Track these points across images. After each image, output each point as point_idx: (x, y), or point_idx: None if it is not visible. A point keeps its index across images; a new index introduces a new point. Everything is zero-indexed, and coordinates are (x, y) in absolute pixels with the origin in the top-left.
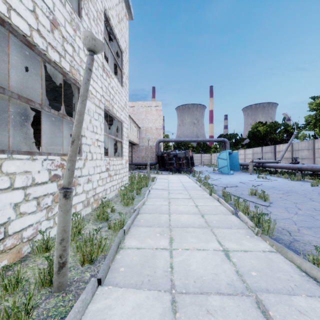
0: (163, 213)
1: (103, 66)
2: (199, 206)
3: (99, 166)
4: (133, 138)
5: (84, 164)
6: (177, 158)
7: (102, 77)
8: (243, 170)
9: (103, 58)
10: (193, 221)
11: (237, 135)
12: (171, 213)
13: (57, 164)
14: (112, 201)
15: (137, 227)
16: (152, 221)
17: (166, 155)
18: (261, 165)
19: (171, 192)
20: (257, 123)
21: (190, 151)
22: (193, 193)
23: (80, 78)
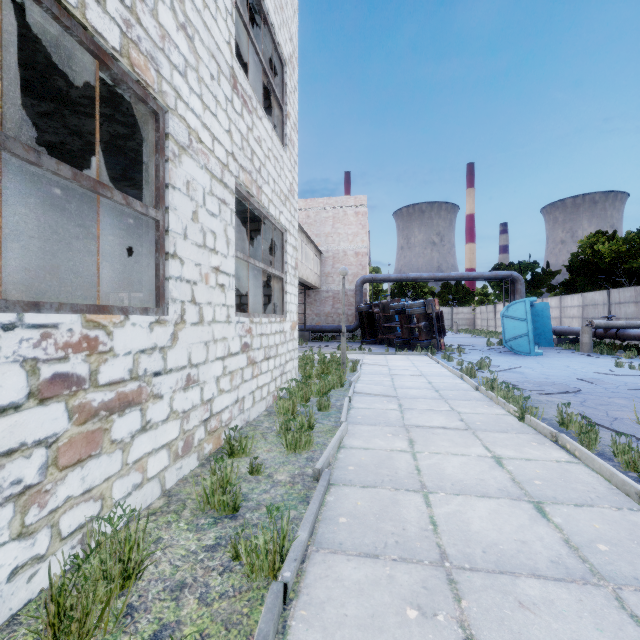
0: (405, 488)
1: (234, 77)
2: (506, 463)
3: (223, 339)
4: (307, 274)
5: (175, 337)
6: (404, 317)
7: (231, 106)
8: (564, 345)
9: (233, 56)
10: (520, 535)
11: (536, 264)
12: (430, 488)
13: (69, 339)
14: (256, 429)
15: (330, 554)
16: (375, 524)
17: (378, 311)
18: (614, 333)
19: (405, 404)
20: (593, 234)
21: (435, 301)
22: (466, 409)
23: (159, 84)
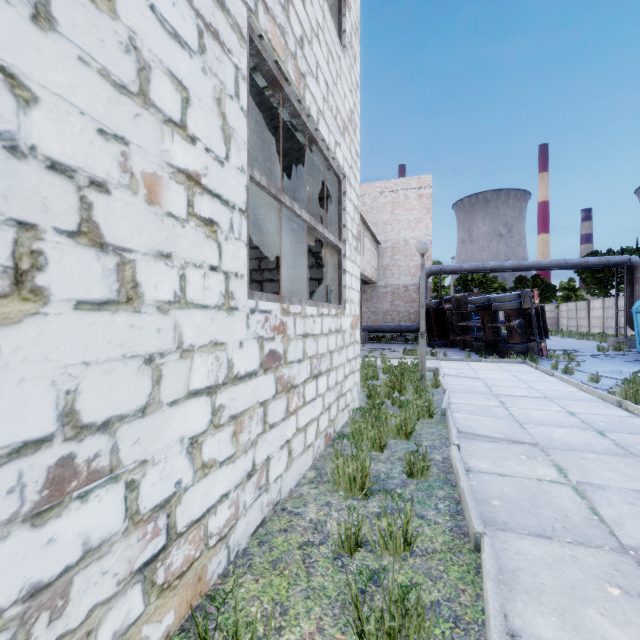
0: None
1: None
2: None
3: (211, 346)
4: (363, 266)
5: None
6: (487, 314)
7: None
8: None
9: None
10: None
11: None
12: None
13: None
14: (291, 529)
15: None
16: None
17: (450, 307)
18: None
19: (569, 467)
20: None
21: (534, 293)
22: None
23: None
